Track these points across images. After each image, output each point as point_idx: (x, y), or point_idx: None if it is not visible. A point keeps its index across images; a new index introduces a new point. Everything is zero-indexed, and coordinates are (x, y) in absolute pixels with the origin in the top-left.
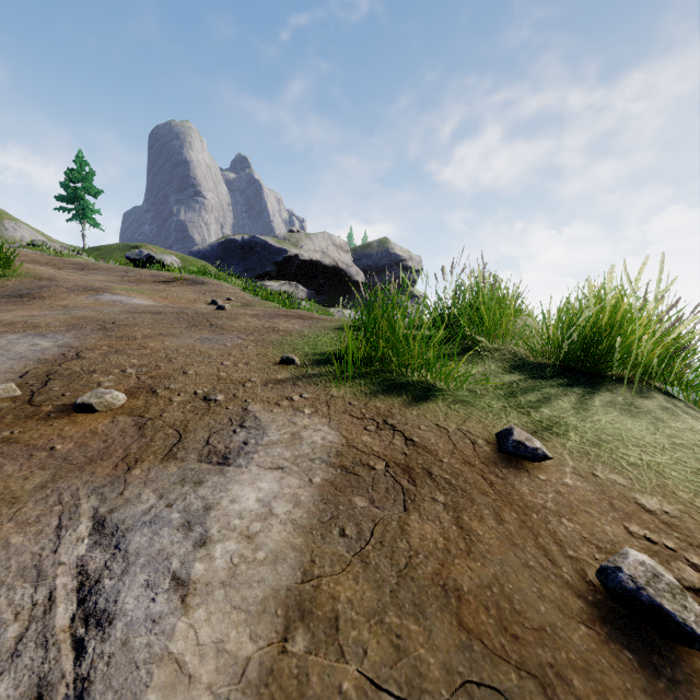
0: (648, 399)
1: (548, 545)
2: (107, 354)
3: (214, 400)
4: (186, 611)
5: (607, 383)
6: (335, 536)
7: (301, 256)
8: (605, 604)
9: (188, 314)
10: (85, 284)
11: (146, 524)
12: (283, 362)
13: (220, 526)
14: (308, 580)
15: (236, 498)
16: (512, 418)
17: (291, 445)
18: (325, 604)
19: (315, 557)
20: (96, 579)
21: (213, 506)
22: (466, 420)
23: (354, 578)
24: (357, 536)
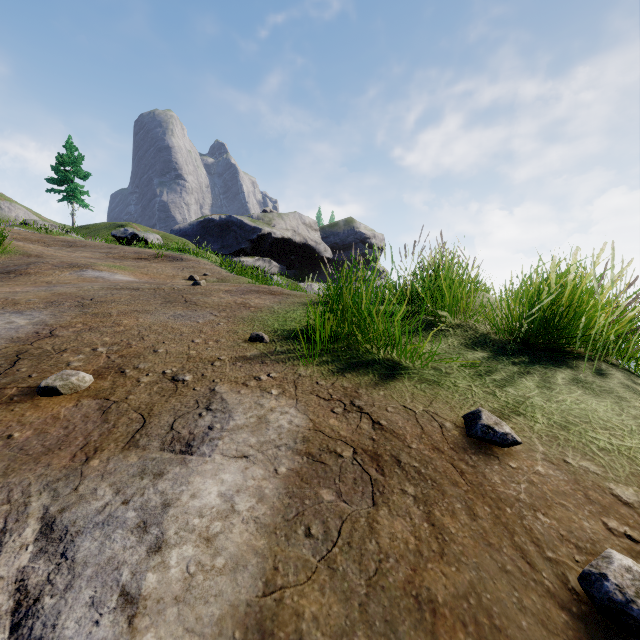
0: (608, 377)
1: (525, 544)
2: (81, 332)
3: (182, 381)
4: (133, 637)
5: (567, 359)
6: (300, 536)
7: (274, 234)
8: (591, 617)
9: (165, 290)
10: (70, 261)
11: (98, 525)
12: (253, 339)
13: (178, 526)
14: (270, 592)
15: (197, 492)
16: (478, 398)
17: (257, 430)
18: (288, 622)
19: (278, 563)
20: (36, 596)
21: (172, 503)
22: (433, 401)
23: (320, 588)
24: (323, 536)
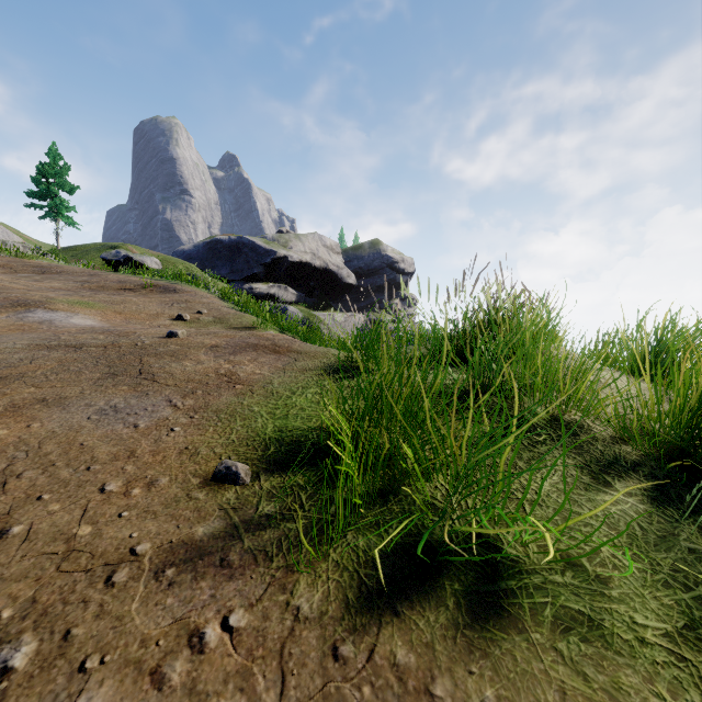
0: None
1: None
2: None
3: None
4: None
5: None
6: None
7: (290, 257)
8: None
9: (120, 348)
10: (19, 297)
11: None
12: (219, 478)
13: None
14: None
15: None
16: None
17: None
18: None
19: None
20: None
21: None
22: None
23: None
24: None
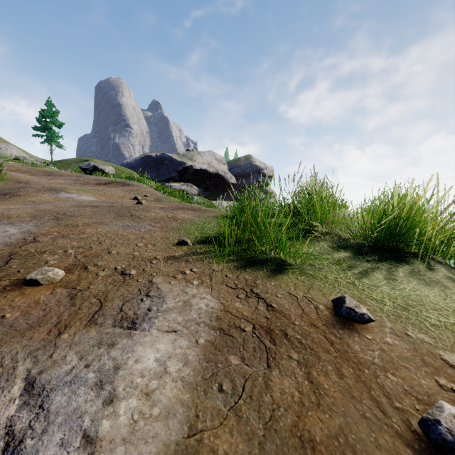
0: (435, 271)
1: (379, 397)
2: (56, 238)
3: (129, 274)
4: None
5: (405, 258)
6: (214, 391)
7: (194, 166)
8: (428, 452)
9: (116, 207)
10: (49, 186)
11: (67, 384)
12: (180, 244)
13: (125, 384)
14: (193, 434)
15: (140, 358)
16: (342, 287)
17: (183, 311)
18: None
19: (199, 412)
20: (20, 438)
21: (121, 366)
22: (310, 289)
23: (230, 431)
24: (231, 391)
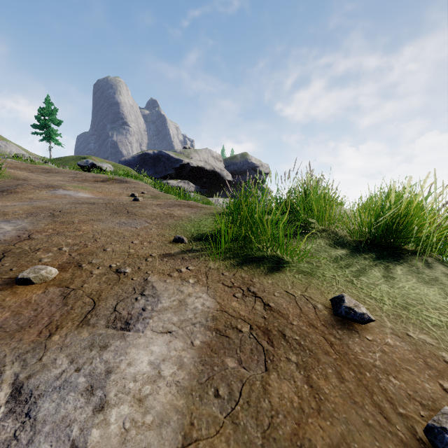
0: (433, 268)
1: (382, 402)
2: (51, 236)
3: (124, 273)
4: None
5: (403, 255)
6: (210, 397)
7: (191, 164)
8: None
9: (113, 204)
10: (47, 183)
11: (56, 389)
12: (176, 241)
13: (117, 389)
14: (188, 444)
15: (133, 361)
16: (341, 285)
17: (178, 311)
18: None
19: (194, 419)
20: None
21: (113, 370)
22: (307, 287)
23: (226, 440)
24: (228, 396)
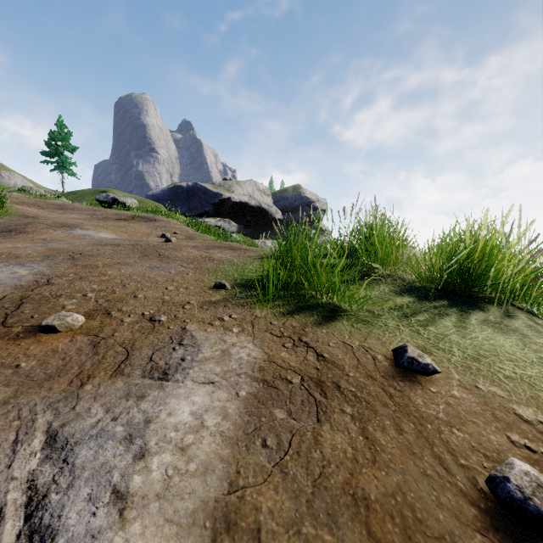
0: (514, 318)
1: (442, 454)
2: (73, 281)
3: (158, 321)
4: (123, 525)
5: (479, 304)
6: (257, 447)
7: (232, 199)
8: (496, 511)
9: (142, 246)
10: (62, 221)
11: (92, 437)
12: (217, 287)
13: (158, 438)
14: (234, 491)
15: (173, 411)
16: (405, 335)
17: (221, 361)
18: (248, 515)
19: (240, 468)
20: (44, 493)
21: (153, 419)
22: (367, 337)
23: (275, 488)
24: (276, 447)
